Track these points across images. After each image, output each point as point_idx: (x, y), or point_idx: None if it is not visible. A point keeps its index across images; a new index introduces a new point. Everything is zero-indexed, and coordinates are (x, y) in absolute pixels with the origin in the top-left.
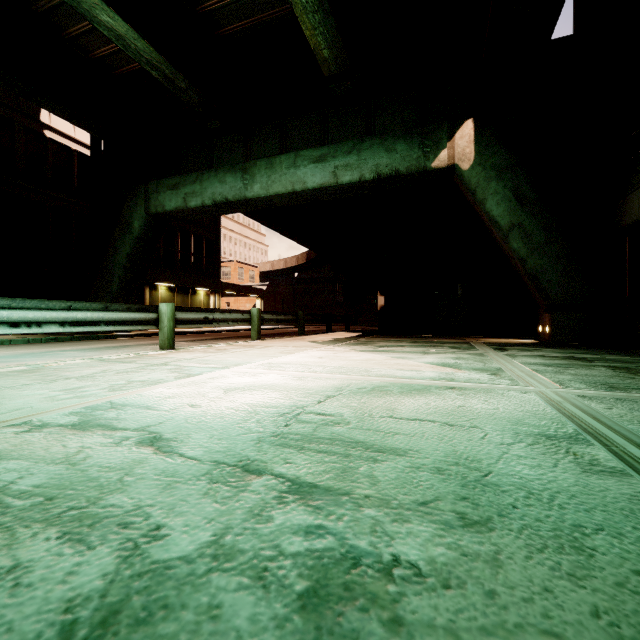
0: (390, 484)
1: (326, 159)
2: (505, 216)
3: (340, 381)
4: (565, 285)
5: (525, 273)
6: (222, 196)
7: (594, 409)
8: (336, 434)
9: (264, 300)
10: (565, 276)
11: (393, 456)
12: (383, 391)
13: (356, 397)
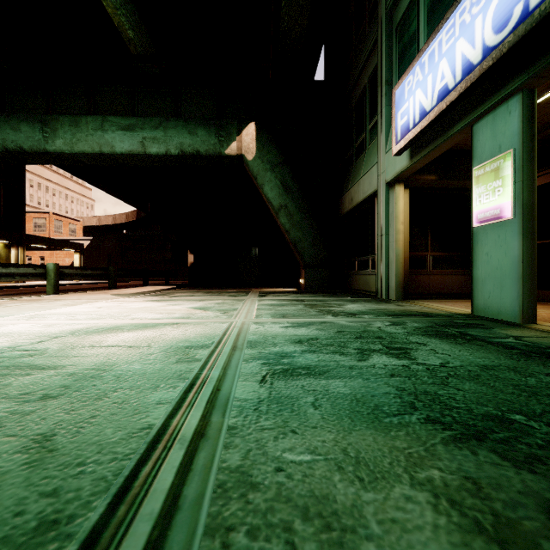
0: (17, 387)
1: (134, 129)
2: (276, 199)
3: (88, 325)
4: (312, 251)
5: (290, 241)
6: (16, 144)
7: (248, 329)
8: (19, 362)
9: (87, 255)
10: (312, 244)
11: (49, 370)
12: (116, 330)
13: (83, 336)
